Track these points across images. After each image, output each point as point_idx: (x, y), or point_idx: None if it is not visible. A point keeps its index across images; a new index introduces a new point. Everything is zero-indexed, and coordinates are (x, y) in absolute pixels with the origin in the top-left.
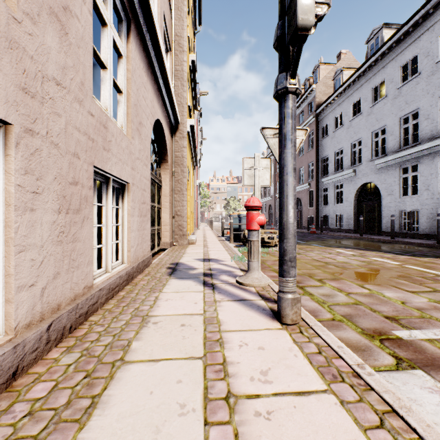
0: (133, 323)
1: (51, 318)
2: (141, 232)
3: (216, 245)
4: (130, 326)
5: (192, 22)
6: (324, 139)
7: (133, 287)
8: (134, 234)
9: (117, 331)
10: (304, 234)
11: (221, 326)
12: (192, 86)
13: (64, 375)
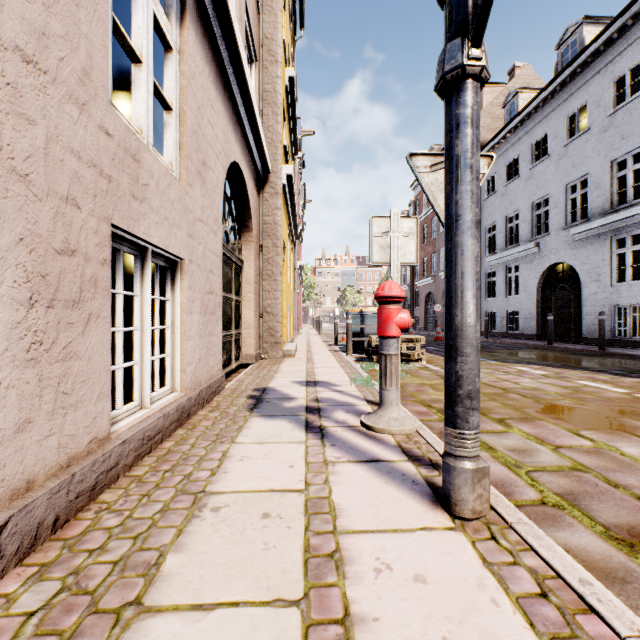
0: (175, 509)
1: (9, 511)
2: (206, 340)
3: (326, 359)
4: (168, 517)
5: (289, 22)
6: (489, 198)
7: (187, 431)
8: (193, 343)
9: (142, 528)
10: None
11: (337, 520)
12: (290, 117)
13: None
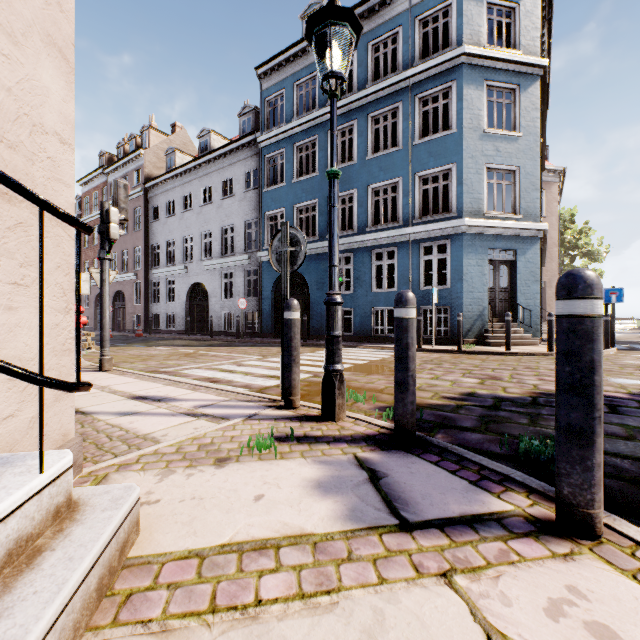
0: None
1: None
2: None
3: None
4: None
5: None
6: (155, 223)
7: None
8: None
9: None
10: (127, 337)
11: None
12: None
13: None
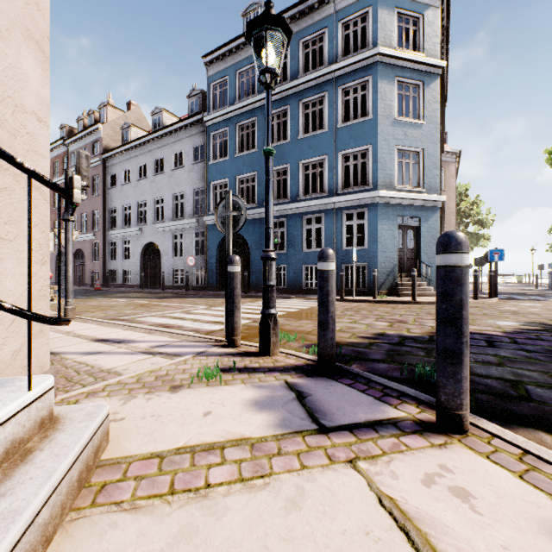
0: None
1: None
2: None
3: None
4: None
5: None
6: (112, 189)
7: None
8: None
9: None
10: (87, 291)
11: None
12: None
13: None
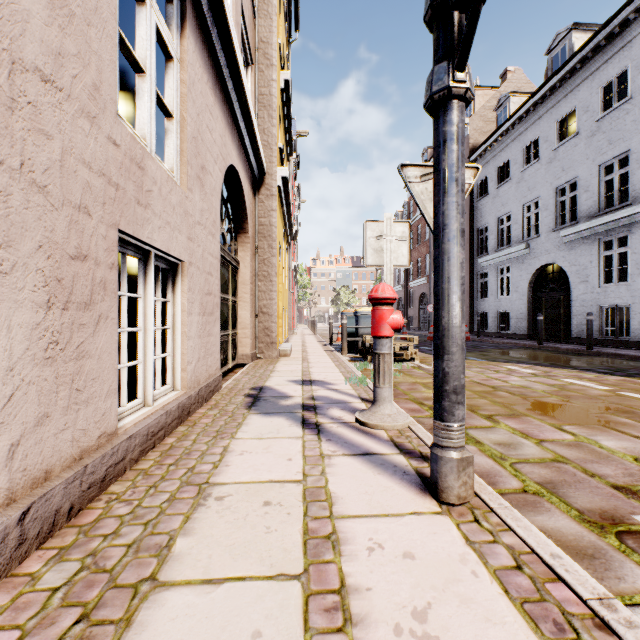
0: (181, 498)
1: (30, 498)
2: (205, 340)
3: (321, 359)
4: (176, 505)
5: (285, 24)
6: (481, 200)
7: (188, 428)
8: (192, 343)
9: (152, 515)
10: None
11: (333, 507)
12: (286, 119)
13: (40, 615)
